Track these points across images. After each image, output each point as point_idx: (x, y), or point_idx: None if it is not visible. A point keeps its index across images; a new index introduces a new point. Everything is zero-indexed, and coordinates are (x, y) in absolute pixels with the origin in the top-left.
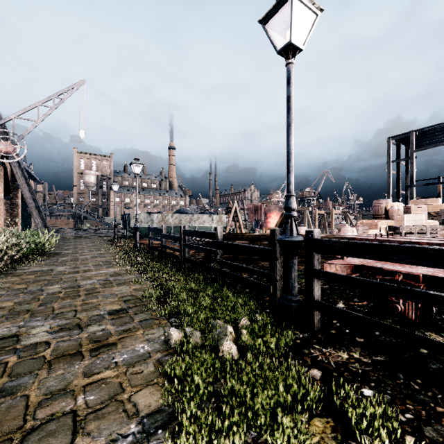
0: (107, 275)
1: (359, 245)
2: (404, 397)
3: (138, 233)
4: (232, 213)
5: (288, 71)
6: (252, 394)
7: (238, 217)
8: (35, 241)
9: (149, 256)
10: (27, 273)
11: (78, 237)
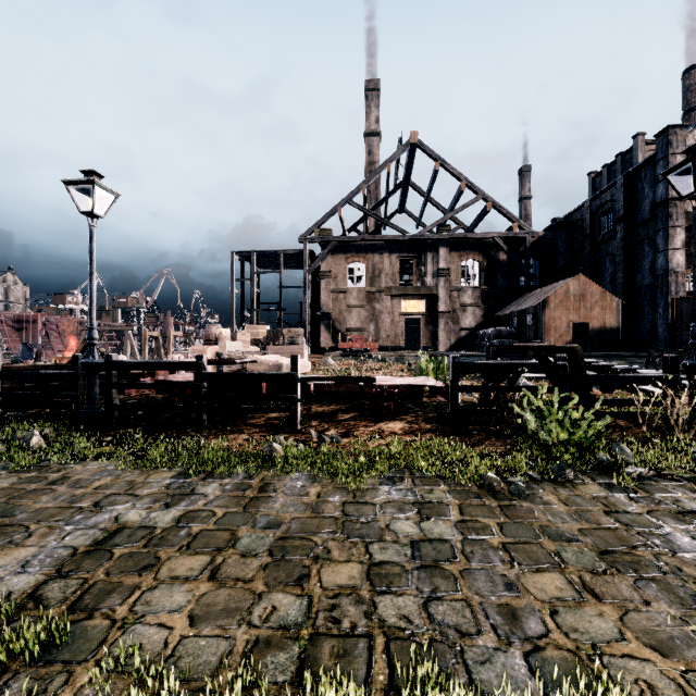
0: None
1: (141, 363)
2: (156, 433)
3: None
4: None
5: (91, 231)
6: (64, 452)
7: None
8: None
9: None
10: None
11: None
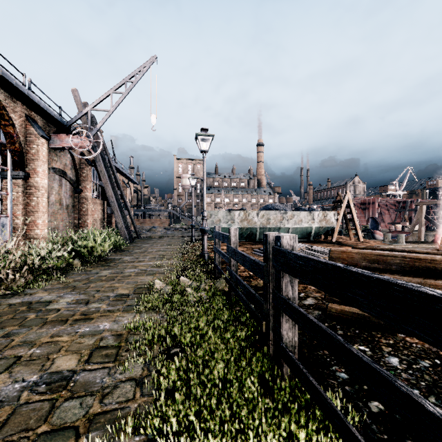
0: (94, 345)
1: None
2: None
3: (205, 238)
4: (342, 208)
5: None
6: None
7: (353, 214)
8: (87, 246)
9: (213, 281)
10: (5, 309)
11: (162, 237)
